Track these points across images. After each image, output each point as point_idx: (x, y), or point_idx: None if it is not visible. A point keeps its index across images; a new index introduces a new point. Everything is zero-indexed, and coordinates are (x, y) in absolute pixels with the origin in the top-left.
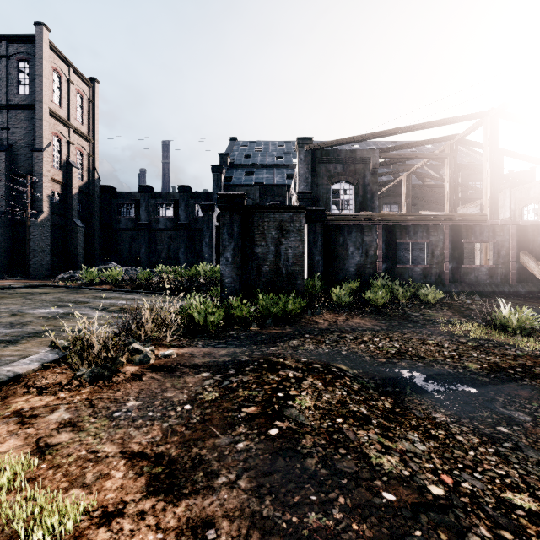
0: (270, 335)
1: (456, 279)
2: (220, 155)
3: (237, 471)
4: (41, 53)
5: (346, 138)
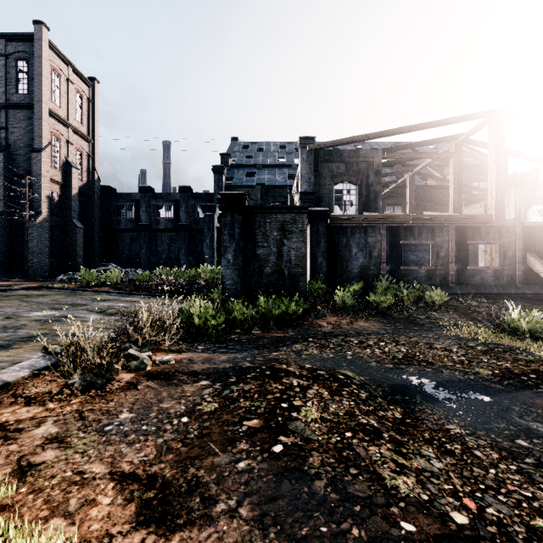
0: (272, 339)
1: (461, 281)
2: (221, 156)
3: (238, 496)
4: (40, 52)
5: (349, 138)
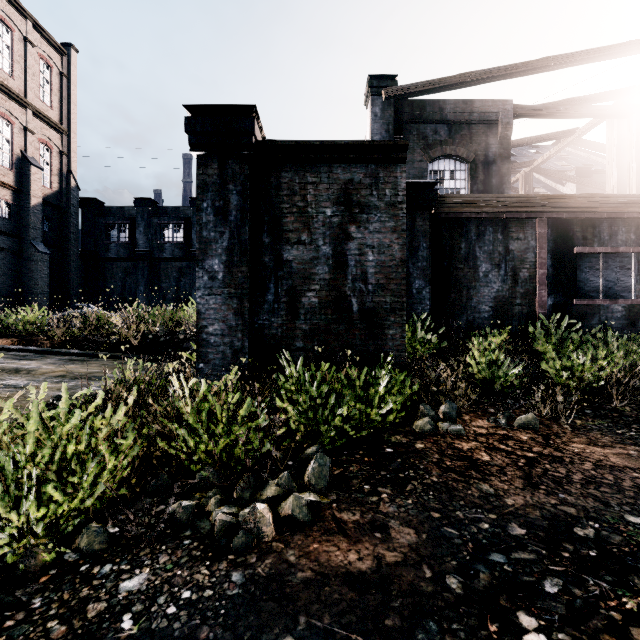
0: (322, 626)
1: None
2: None
3: None
4: None
5: (456, 76)
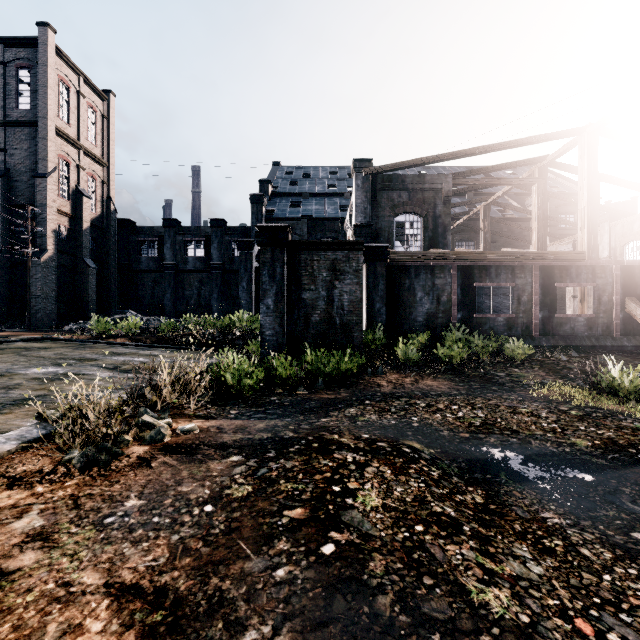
0: (321, 401)
1: (547, 331)
2: (261, 183)
3: (274, 619)
4: (45, 59)
5: (413, 160)
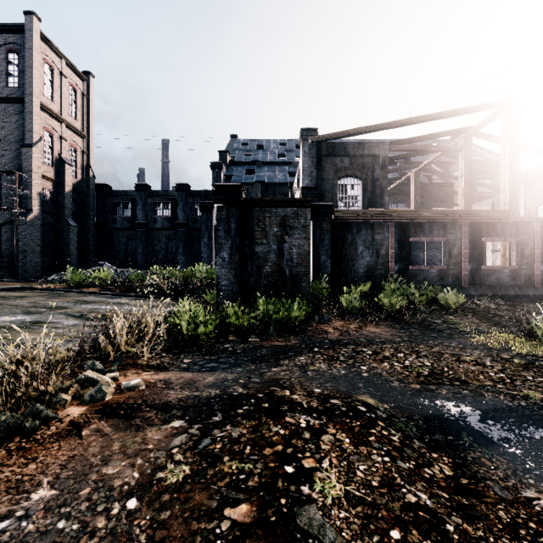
0: (272, 349)
1: (475, 281)
2: (220, 152)
3: None
4: (31, 43)
5: (354, 129)
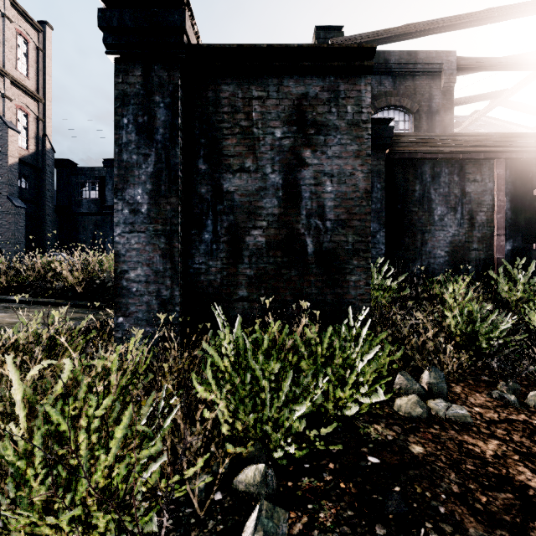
0: None
1: None
2: None
3: None
4: None
5: (402, 26)
